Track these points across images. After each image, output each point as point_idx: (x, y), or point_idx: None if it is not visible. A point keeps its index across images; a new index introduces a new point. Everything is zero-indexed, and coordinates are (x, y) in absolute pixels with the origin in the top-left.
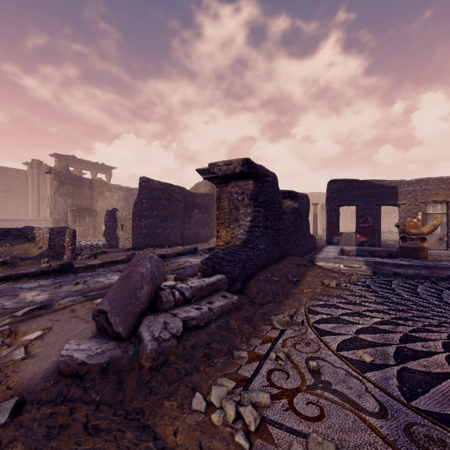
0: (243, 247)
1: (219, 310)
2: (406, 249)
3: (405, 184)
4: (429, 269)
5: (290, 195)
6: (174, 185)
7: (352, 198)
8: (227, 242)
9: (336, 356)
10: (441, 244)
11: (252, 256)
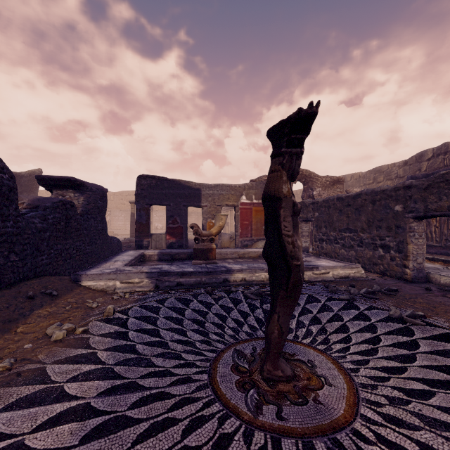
0: None
1: None
2: (199, 251)
3: (207, 188)
4: (210, 275)
5: (73, 185)
6: None
7: (162, 197)
8: None
9: None
10: (232, 242)
11: None
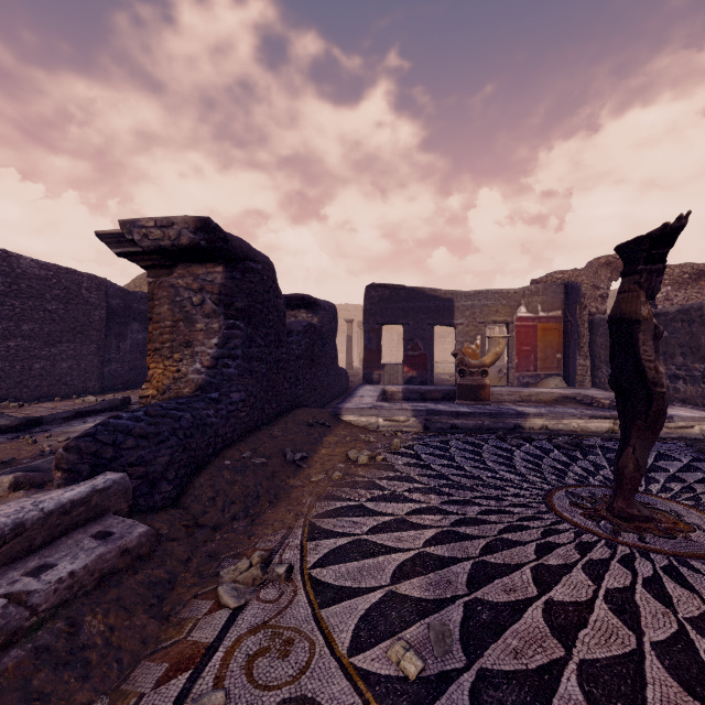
0: (193, 399)
1: (62, 590)
2: (466, 388)
3: (462, 297)
4: (495, 418)
5: (307, 304)
6: (79, 273)
7: (399, 313)
8: (162, 389)
9: (345, 679)
10: (501, 378)
11: (210, 418)
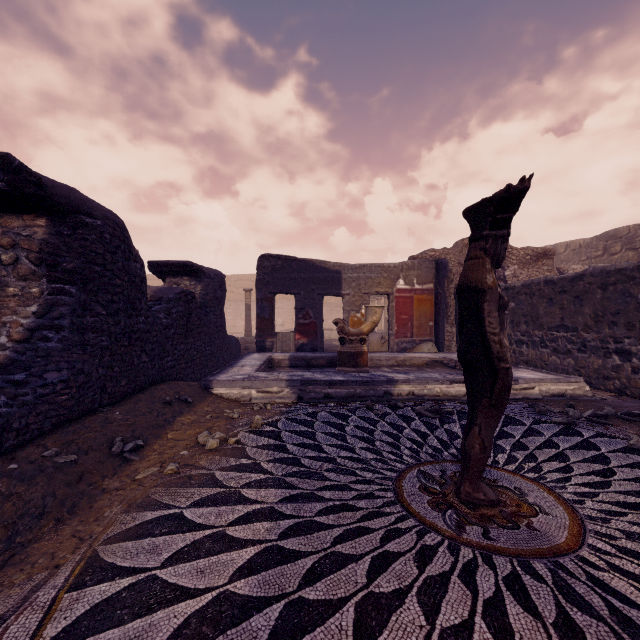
0: None
1: None
2: (345, 356)
3: (349, 269)
4: (366, 385)
5: (189, 271)
6: None
7: (290, 283)
8: None
9: None
10: (384, 344)
11: None
